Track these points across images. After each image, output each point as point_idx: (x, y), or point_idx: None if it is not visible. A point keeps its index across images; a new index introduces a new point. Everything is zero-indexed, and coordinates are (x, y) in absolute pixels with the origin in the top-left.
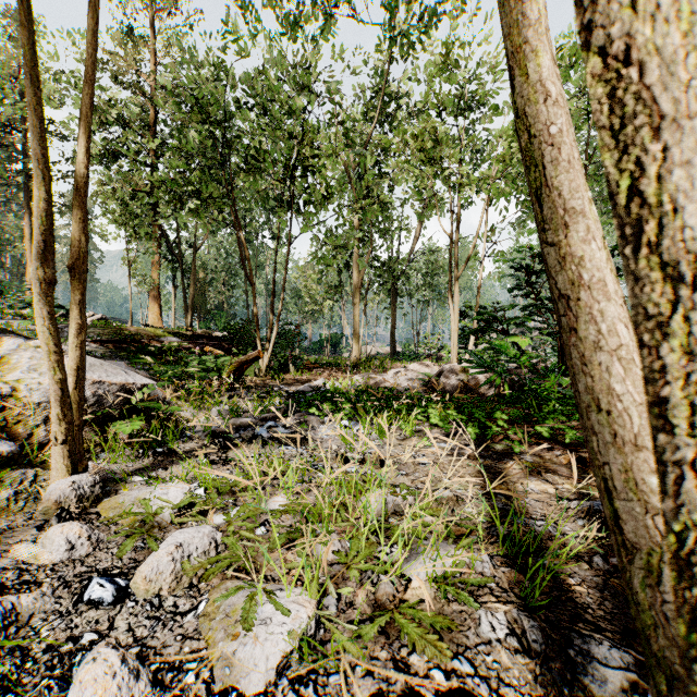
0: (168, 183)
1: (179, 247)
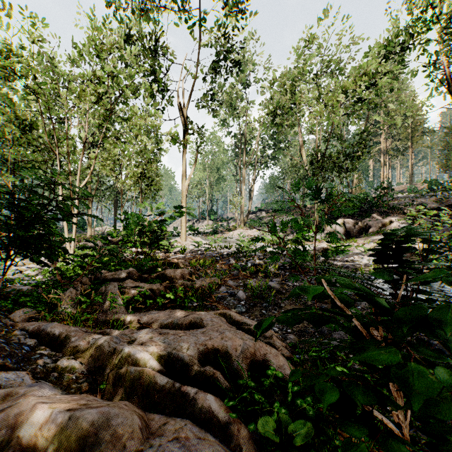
0: None
1: None
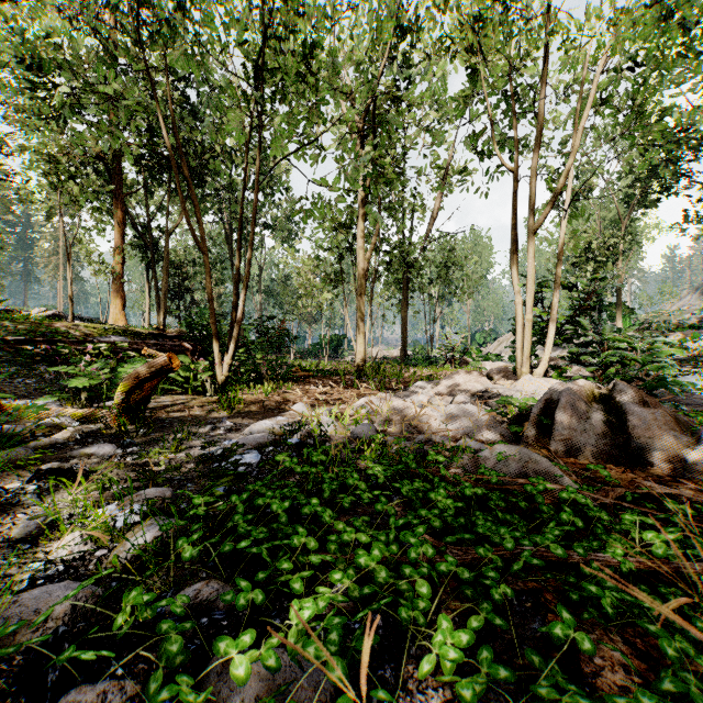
0: (34, 61)
1: (150, 231)
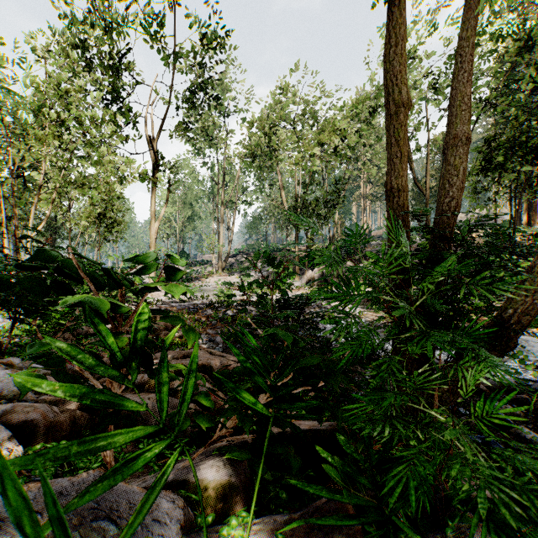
0: None
1: None
